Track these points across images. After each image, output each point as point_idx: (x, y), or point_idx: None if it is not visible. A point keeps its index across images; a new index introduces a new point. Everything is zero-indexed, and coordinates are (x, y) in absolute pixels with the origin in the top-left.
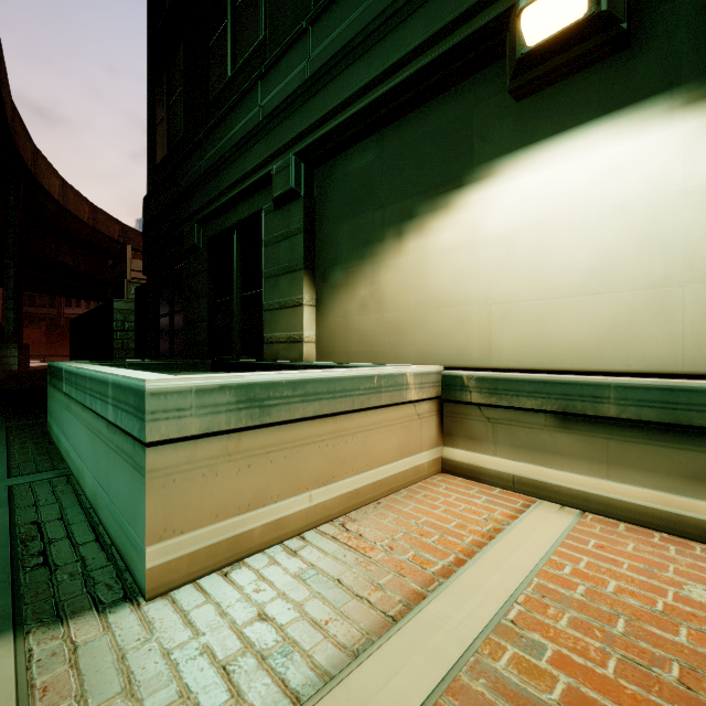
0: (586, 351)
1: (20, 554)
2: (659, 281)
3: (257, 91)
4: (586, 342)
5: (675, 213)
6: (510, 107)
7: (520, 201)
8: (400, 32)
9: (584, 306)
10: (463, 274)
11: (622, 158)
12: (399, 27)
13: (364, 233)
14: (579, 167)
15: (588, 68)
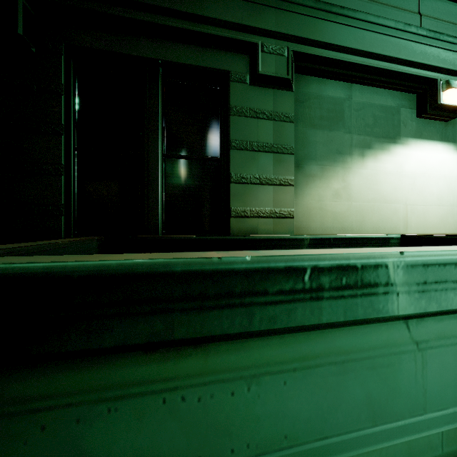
0: (436, 227)
1: None
2: (452, 204)
3: None
4: (436, 223)
5: (455, 183)
6: (414, 118)
7: (417, 161)
8: (389, 41)
9: (436, 210)
10: (396, 188)
11: (444, 159)
12: (388, 37)
13: (337, 145)
14: (434, 156)
15: (437, 121)
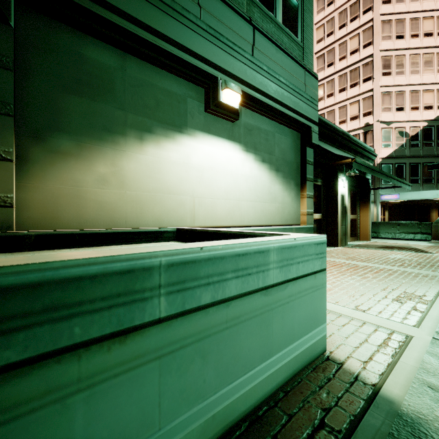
0: (224, 219)
1: None
2: (238, 199)
3: None
4: (224, 216)
5: (240, 180)
6: (202, 111)
7: (206, 155)
8: (164, 17)
9: (223, 203)
10: (183, 179)
11: (232, 157)
12: (163, 13)
13: (104, 120)
14: (222, 153)
15: (224, 120)
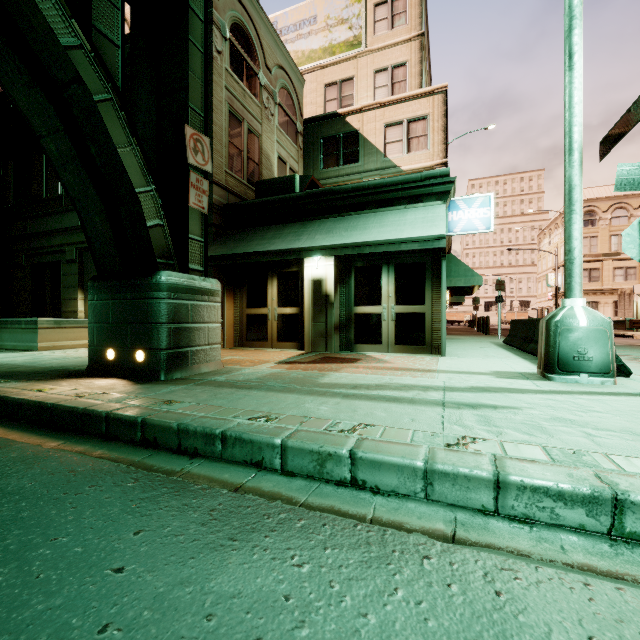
0: None
1: (4, 351)
2: None
3: (59, 216)
4: None
5: None
6: None
7: None
8: None
9: None
10: None
11: None
12: None
13: None
14: None
15: None
